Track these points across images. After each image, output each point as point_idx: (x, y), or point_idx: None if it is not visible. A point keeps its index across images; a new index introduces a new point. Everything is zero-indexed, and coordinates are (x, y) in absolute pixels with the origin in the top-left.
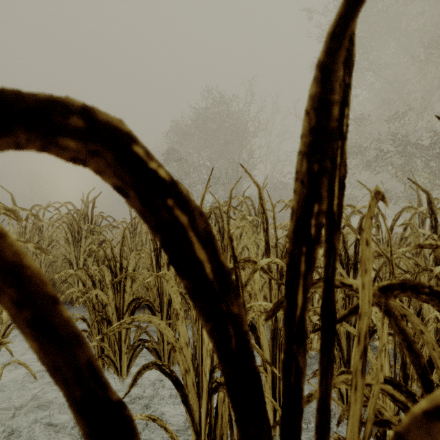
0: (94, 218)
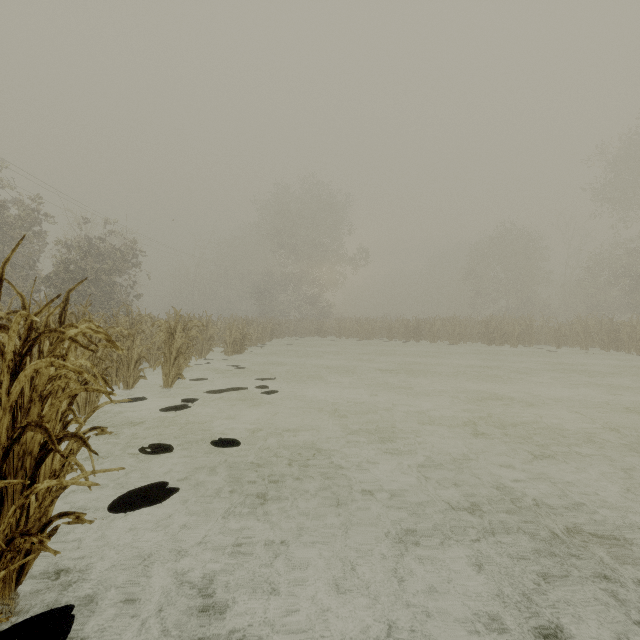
0: None
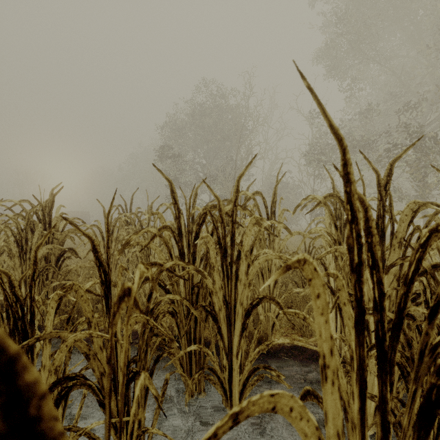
0: (54, 221)
